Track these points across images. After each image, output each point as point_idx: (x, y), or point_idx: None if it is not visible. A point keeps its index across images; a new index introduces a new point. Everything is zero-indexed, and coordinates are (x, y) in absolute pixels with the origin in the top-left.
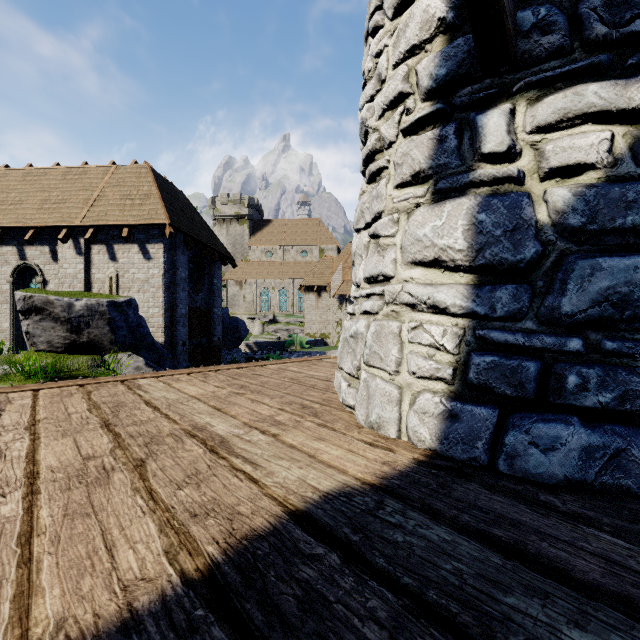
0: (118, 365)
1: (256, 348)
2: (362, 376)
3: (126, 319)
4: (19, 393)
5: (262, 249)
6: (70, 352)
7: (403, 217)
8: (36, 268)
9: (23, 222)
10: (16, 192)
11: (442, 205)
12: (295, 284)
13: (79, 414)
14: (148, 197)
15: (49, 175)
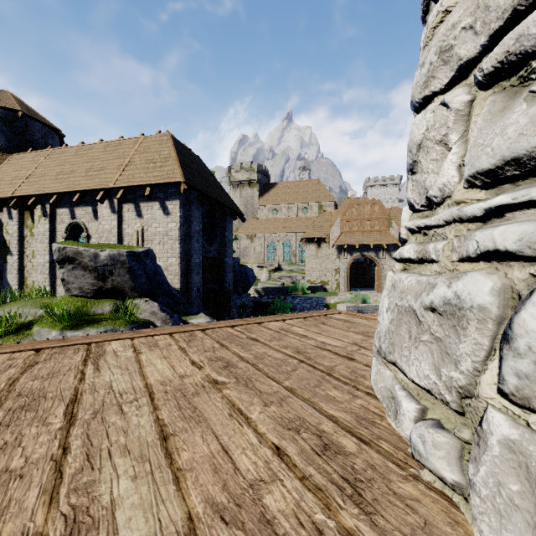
0: (137, 310)
1: (263, 293)
2: (496, 428)
3: (144, 268)
4: None
5: (269, 208)
6: (98, 297)
7: None
8: (82, 225)
9: (72, 187)
10: (70, 164)
11: None
12: (297, 237)
13: None
14: (167, 160)
15: (94, 149)
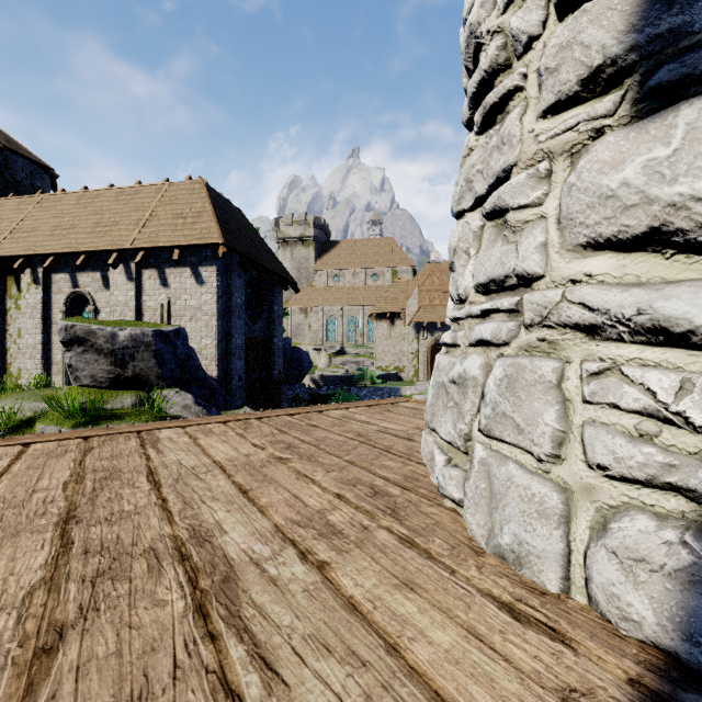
0: (165, 403)
1: (321, 383)
2: (477, 453)
3: (174, 351)
4: (6, 448)
5: (329, 273)
6: (115, 387)
7: (561, 164)
8: (88, 296)
9: (75, 247)
10: (70, 216)
11: (668, 115)
12: (365, 311)
13: (46, 492)
14: (201, 215)
15: (102, 197)
